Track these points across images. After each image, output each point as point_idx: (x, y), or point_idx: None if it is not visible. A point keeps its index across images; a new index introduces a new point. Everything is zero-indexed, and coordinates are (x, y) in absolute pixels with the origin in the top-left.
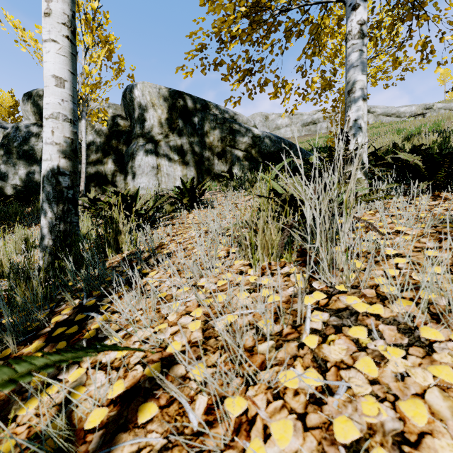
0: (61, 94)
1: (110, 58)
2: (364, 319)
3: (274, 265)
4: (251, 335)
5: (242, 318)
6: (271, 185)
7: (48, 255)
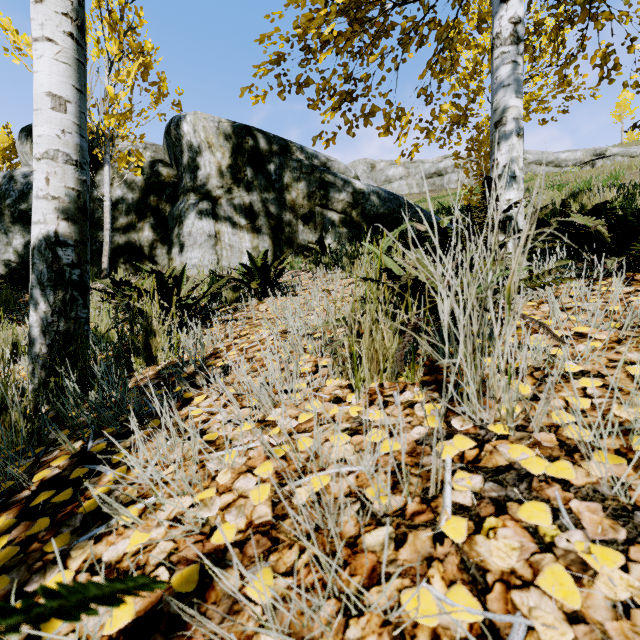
0: (60, 122)
1: (145, 76)
2: (542, 488)
3: (389, 387)
4: (353, 515)
5: (338, 482)
6: (383, 263)
7: (40, 368)
